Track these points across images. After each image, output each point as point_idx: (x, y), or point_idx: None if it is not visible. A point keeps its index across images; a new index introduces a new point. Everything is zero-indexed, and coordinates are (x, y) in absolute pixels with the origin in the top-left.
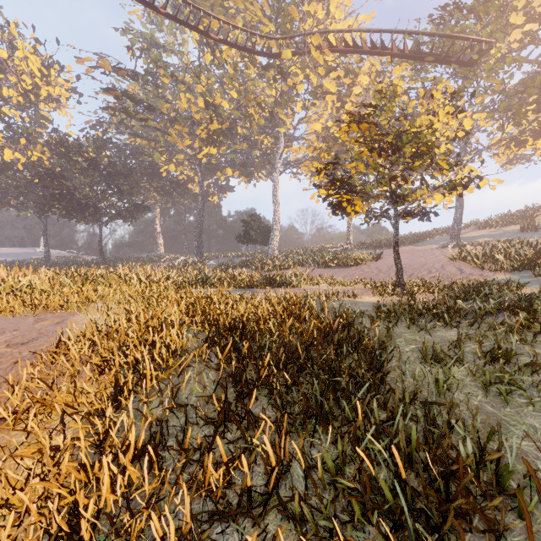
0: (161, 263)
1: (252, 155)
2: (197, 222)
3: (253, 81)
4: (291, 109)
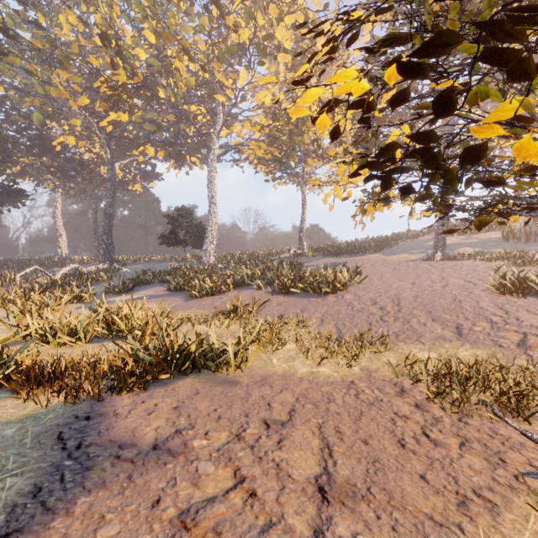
0: (18, 278)
1: (183, 134)
2: (104, 216)
3: (179, 26)
4: (231, 65)
